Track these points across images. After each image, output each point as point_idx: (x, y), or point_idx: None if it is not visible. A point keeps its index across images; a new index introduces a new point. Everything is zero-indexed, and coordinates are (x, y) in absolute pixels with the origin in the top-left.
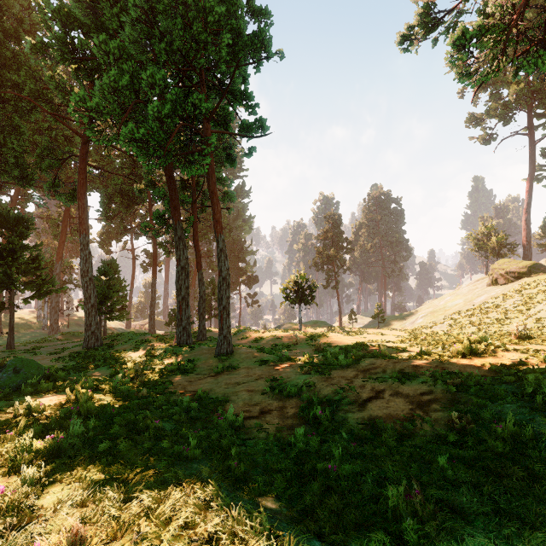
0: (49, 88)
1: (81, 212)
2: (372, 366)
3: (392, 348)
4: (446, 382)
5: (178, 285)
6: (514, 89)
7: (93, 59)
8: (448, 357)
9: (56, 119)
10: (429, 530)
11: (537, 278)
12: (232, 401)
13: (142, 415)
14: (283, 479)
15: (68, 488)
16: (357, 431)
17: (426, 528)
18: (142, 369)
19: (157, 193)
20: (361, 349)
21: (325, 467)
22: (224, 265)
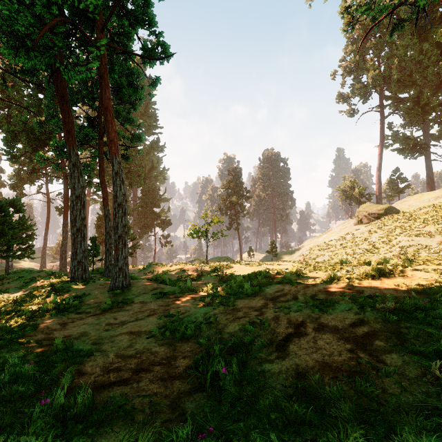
0: None
1: None
2: (281, 293)
3: (294, 274)
4: (374, 308)
5: (72, 216)
6: (371, 73)
7: None
8: (357, 280)
9: None
10: None
11: (391, 218)
12: (101, 352)
13: None
14: None
15: None
16: (287, 407)
17: None
18: (10, 311)
19: (56, 123)
20: (264, 276)
21: None
22: (120, 190)
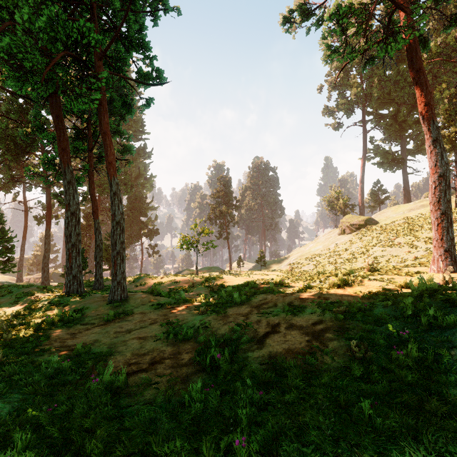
0: None
1: None
2: (264, 301)
3: (278, 284)
4: (332, 311)
5: (67, 231)
6: (354, 90)
7: None
8: (326, 289)
9: None
10: None
11: (370, 228)
12: (118, 353)
13: None
14: None
15: None
16: (260, 374)
17: None
18: (14, 325)
19: (45, 137)
20: (251, 287)
21: (230, 440)
22: (118, 209)
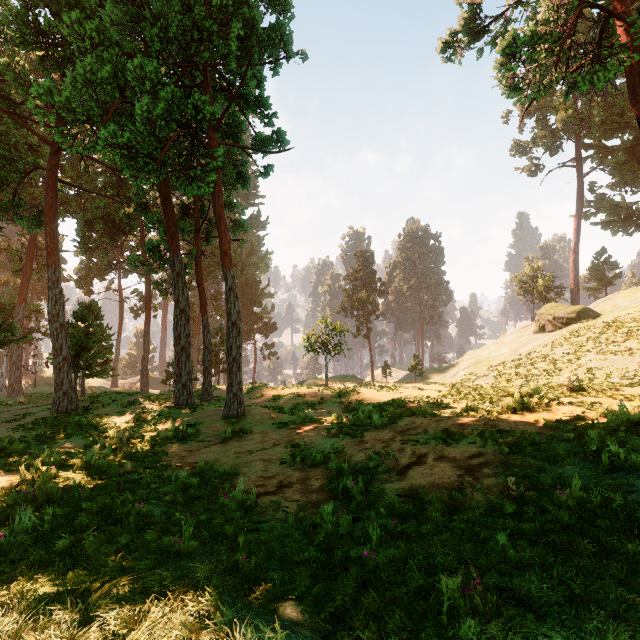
0: (6, 79)
1: (49, 240)
2: (411, 426)
3: (434, 404)
4: (497, 442)
5: (177, 332)
6: (561, 115)
7: (65, 45)
8: (497, 413)
9: (15, 120)
10: (496, 633)
11: (586, 324)
12: (243, 474)
13: (121, 497)
14: (307, 574)
15: (1, 609)
16: (397, 505)
17: (491, 631)
18: (128, 438)
19: (150, 218)
20: (398, 406)
21: (360, 554)
22: (234, 307)
